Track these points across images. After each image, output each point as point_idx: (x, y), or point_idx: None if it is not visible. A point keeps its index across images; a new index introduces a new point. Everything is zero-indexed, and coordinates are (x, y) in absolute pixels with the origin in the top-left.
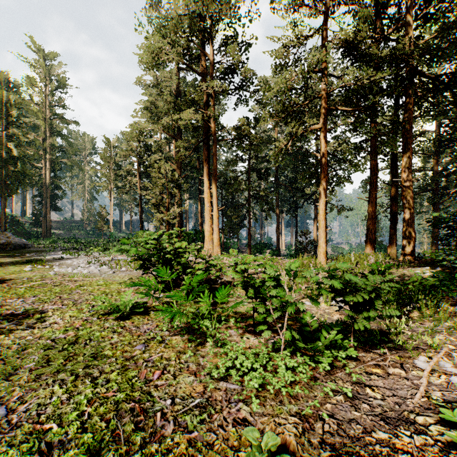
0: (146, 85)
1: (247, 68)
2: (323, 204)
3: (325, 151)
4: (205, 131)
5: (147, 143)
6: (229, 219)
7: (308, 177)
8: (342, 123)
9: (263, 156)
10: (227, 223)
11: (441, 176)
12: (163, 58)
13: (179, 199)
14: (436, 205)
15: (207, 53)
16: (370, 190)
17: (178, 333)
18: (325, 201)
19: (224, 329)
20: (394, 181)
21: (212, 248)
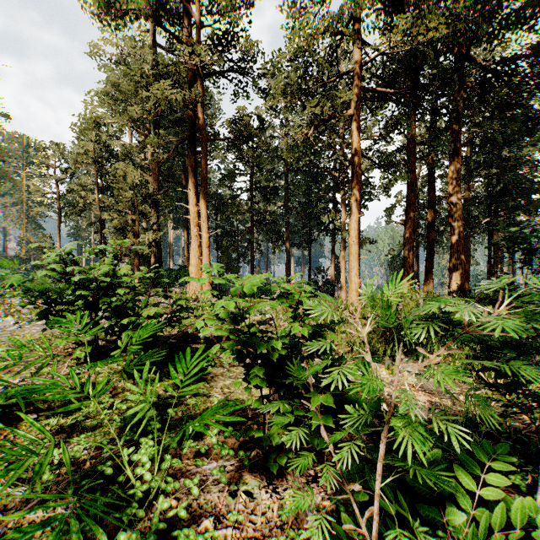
0: (110, 68)
1: (249, 42)
2: (355, 222)
3: (358, 147)
4: (190, 126)
5: (110, 145)
6: (226, 254)
7: (333, 188)
8: (365, 136)
9: (270, 169)
10: (223, 258)
11: (473, 203)
12: (126, 9)
13: (155, 222)
14: (467, 237)
15: (193, 14)
16: (407, 210)
17: (57, 490)
18: (359, 218)
19: (191, 460)
20: (431, 203)
21: (201, 289)
